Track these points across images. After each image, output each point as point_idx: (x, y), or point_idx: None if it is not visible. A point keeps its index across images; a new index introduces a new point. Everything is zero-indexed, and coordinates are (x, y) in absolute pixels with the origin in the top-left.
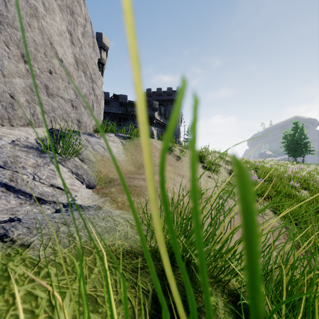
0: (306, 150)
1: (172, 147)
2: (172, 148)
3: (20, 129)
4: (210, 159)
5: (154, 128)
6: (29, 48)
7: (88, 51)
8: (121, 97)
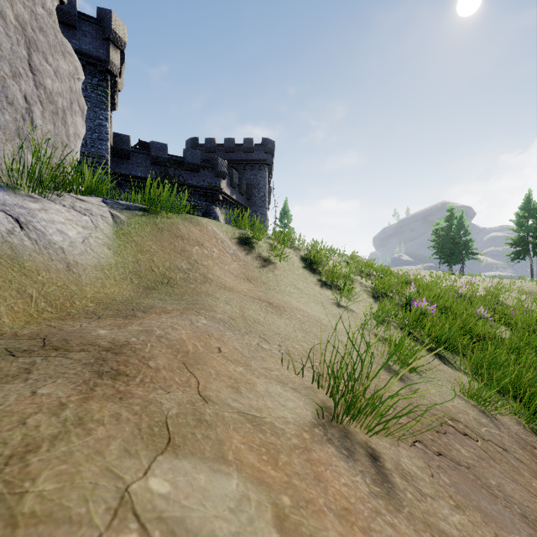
0: (467, 254)
1: (253, 238)
2: (252, 241)
3: None
4: (331, 266)
5: (221, 210)
6: None
7: None
8: (155, 147)
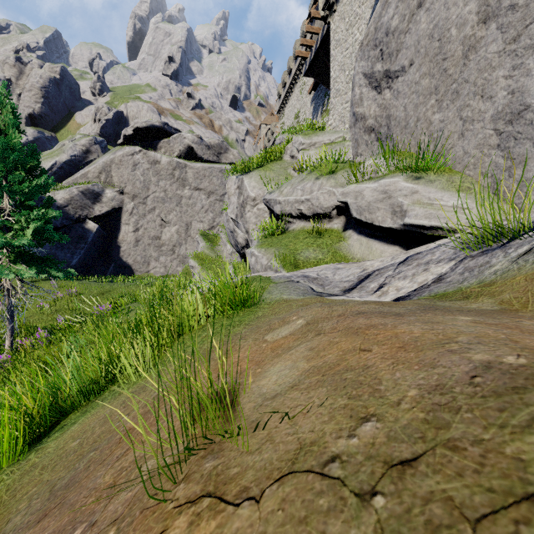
0: None
1: None
2: None
3: None
4: None
5: None
6: None
7: None
8: None
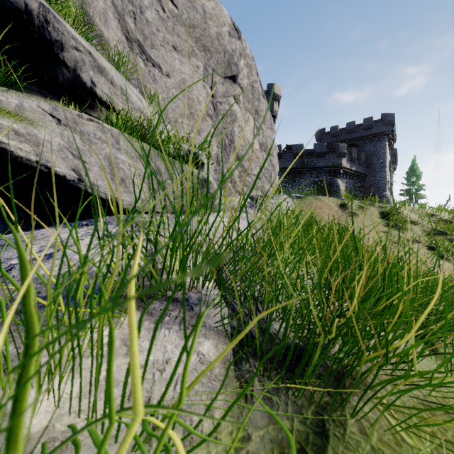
0: None
1: (348, 204)
2: (347, 205)
3: (238, 198)
4: (404, 217)
5: (341, 180)
6: (239, 151)
7: (267, 132)
8: (296, 147)
